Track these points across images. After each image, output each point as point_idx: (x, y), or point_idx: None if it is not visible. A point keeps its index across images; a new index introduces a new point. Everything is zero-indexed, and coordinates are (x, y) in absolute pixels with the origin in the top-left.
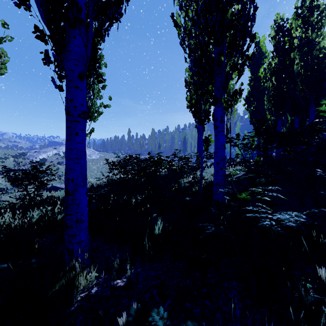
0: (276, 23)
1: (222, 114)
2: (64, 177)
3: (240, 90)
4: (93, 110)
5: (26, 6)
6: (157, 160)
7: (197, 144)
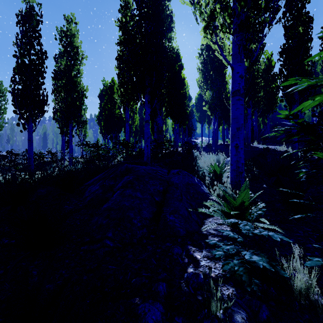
0: (106, 88)
1: (72, 139)
2: (28, 155)
3: (86, 121)
4: (2, 127)
5: (16, 113)
6: (39, 153)
7: (61, 144)
